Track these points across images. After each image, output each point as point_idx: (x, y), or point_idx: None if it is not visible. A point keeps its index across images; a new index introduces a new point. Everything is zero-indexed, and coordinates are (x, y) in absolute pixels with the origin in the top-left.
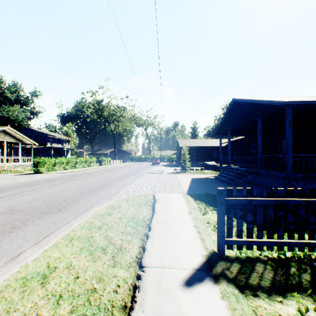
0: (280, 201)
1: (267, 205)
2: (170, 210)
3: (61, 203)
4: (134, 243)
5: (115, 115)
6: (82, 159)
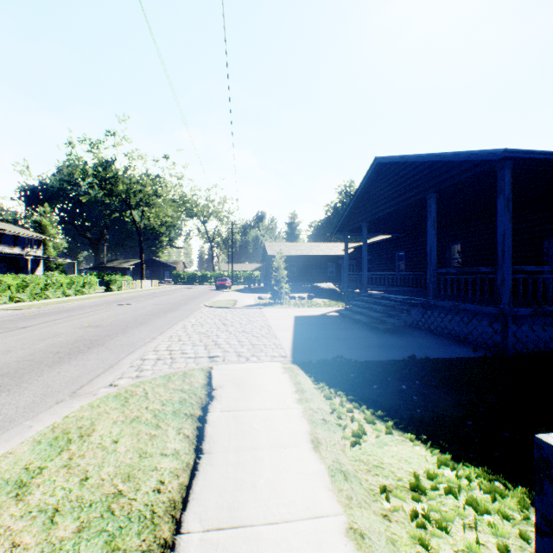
0: None
1: None
2: (254, 436)
3: None
4: None
5: (141, 193)
6: (62, 279)
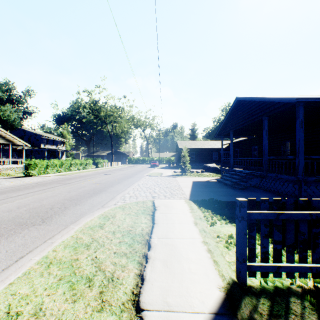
0: (317, 215)
1: (300, 220)
2: (173, 220)
3: (47, 212)
4: (129, 269)
5: (112, 116)
6: (77, 161)
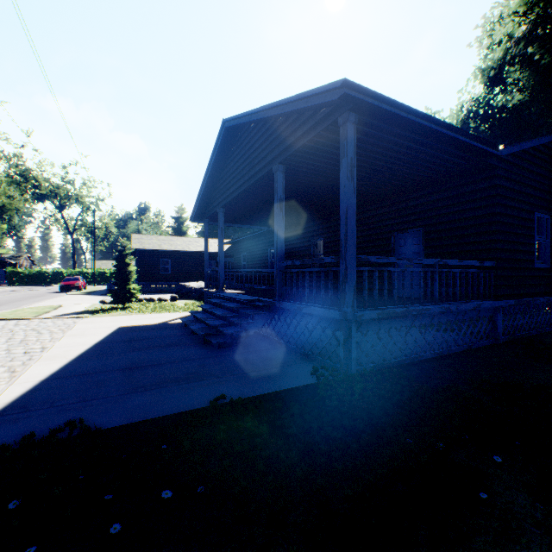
0: None
1: None
2: None
3: None
4: None
5: None
6: None
